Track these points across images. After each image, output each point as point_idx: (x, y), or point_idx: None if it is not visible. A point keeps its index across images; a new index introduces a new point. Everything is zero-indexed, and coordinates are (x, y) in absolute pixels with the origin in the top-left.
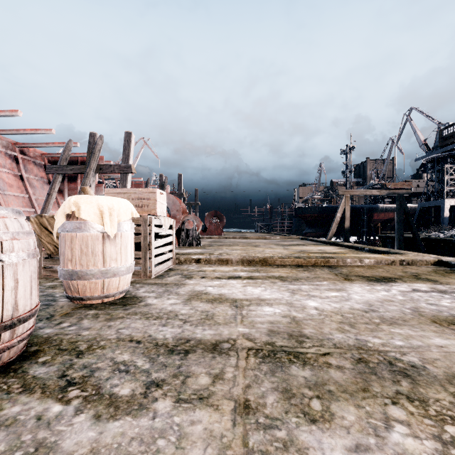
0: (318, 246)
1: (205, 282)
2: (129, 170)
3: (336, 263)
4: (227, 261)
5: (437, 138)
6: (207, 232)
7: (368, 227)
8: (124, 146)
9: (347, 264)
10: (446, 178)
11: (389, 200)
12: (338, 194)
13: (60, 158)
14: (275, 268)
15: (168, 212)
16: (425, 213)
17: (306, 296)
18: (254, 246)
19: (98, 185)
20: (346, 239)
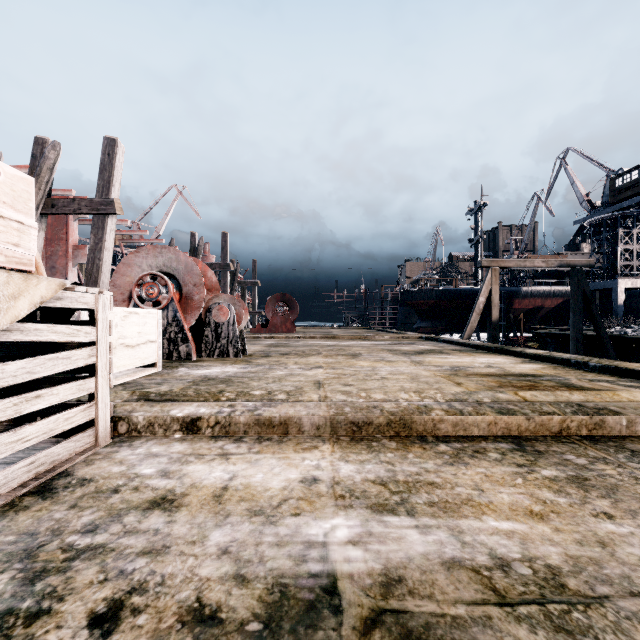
0: (472, 355)
1: None
2: (109, 210)
3: (626, 429)
4: (286, 425)
5: (606, 191)
6: (269, 327)
7: (506, 320)
8: (101, 163)
9: None
10: (619, 248)
11: (536, 280)
12: (481, 266)
13: None
14: (454, 464)
15: (179, 288)
16: None
17: None
18: (350, 355)
19: (78, 247)
20: (494, 338)
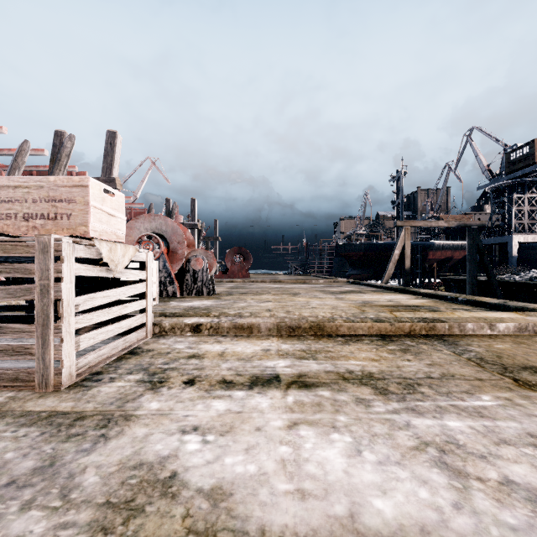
0: (382, 294)
1: (187, 406)
2: (111, 186)
3: (448, 330)
4: (251, 328)
5: (503, 162)
6: (228, 274)
7: (422, 268)
8: (105, 150)
9: (467, 332)
10: (514, 209)
11: (447, 235)
12: (397, 225)
13: (10, 166)
14: (343, 344)
15: (166, 244)
16: (488, 252)
17: (514, 502)
18: (292, 294)
19: None
20: (406, 283)
